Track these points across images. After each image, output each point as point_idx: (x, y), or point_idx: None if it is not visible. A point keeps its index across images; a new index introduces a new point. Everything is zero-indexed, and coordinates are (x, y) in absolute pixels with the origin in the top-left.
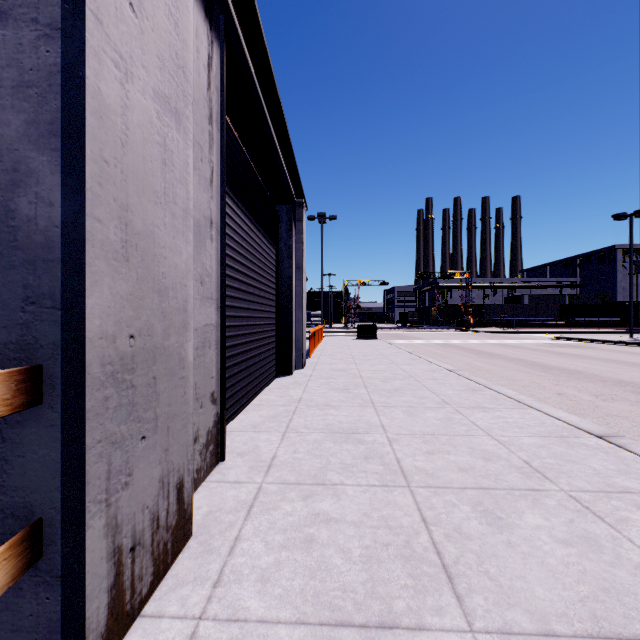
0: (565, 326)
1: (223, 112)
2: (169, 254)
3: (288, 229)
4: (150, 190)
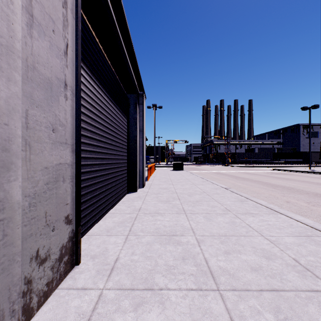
0: (275, 163)
1: (78, 5)
2: None
3: (134, 108)
4: None
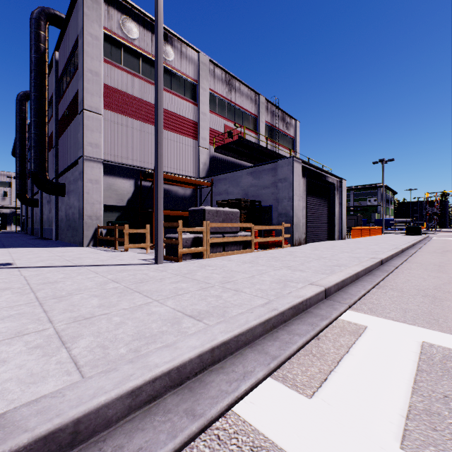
0: None
1: (306, 188)
2: (298, 215)
3: (333, 193)
4: (297, 209)
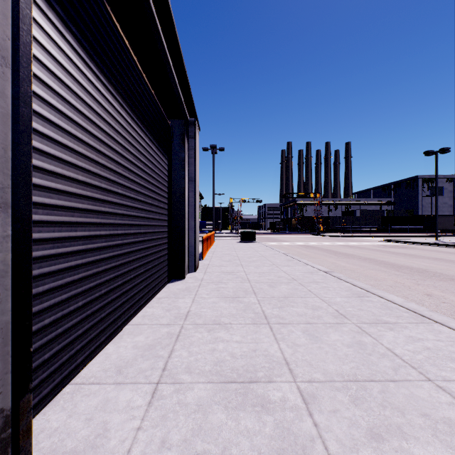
0: (385, 232)
1: None
2: None
3: (180, 142)
4: None
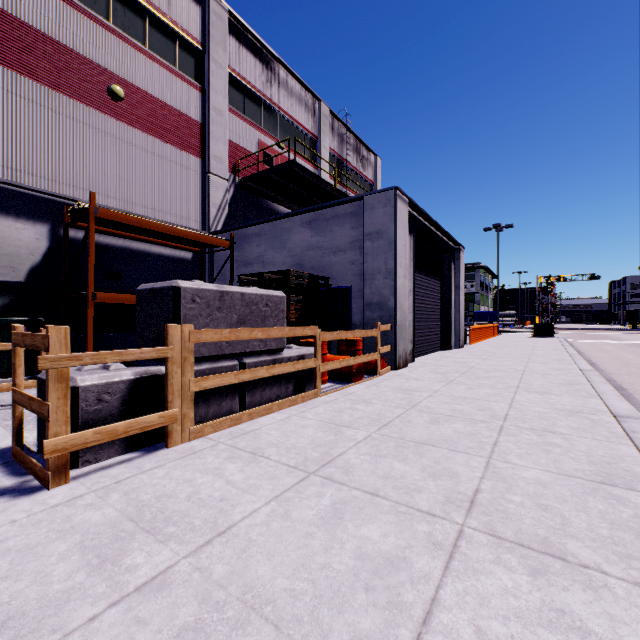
0: None
1: (414, 255)
2: (404, 306)
3: (448, 268)
4: (402, 295)
